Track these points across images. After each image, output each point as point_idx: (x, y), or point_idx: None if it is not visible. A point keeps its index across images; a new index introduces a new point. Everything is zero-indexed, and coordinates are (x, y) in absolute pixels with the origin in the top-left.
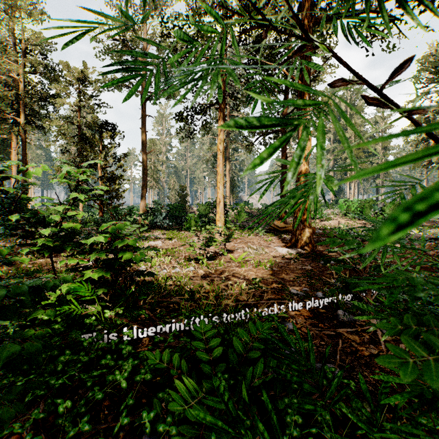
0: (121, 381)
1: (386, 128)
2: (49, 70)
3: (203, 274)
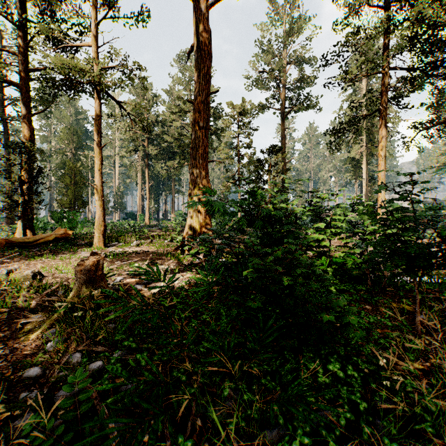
0: (413, 289)
1: None
2: (213, 111)
3: None
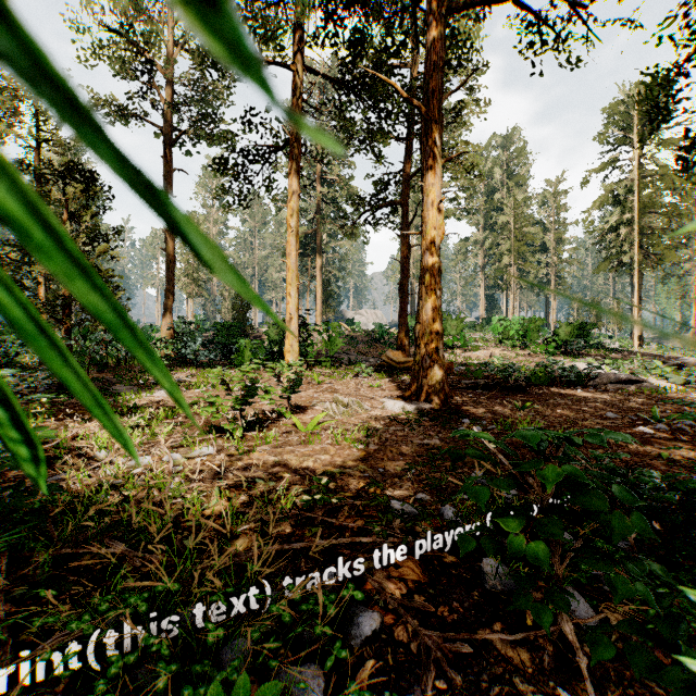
0: None
1: (559, 211)
2: None
3: (223, 463)
